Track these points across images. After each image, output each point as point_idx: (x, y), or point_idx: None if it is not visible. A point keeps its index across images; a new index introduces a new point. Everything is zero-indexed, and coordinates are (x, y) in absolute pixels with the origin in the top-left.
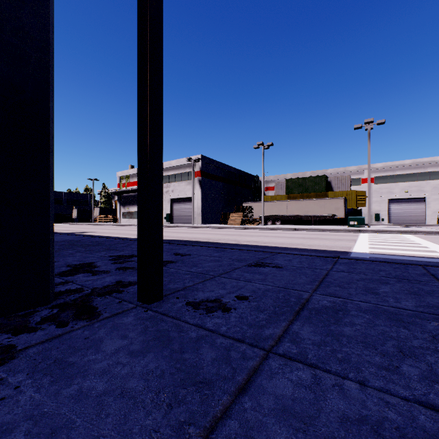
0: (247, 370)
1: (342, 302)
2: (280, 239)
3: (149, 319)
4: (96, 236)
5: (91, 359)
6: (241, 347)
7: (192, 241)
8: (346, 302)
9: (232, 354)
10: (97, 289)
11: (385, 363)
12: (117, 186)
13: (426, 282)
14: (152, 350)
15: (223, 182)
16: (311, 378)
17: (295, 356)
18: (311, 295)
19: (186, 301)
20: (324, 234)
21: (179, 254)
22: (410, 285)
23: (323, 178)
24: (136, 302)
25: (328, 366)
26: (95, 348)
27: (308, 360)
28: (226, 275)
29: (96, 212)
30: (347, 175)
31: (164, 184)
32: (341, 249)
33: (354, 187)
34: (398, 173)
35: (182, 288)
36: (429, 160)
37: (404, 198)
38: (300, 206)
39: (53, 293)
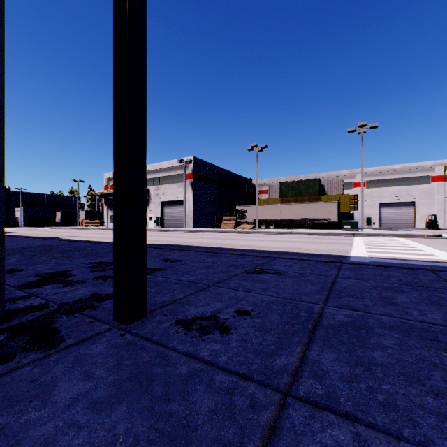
0: (261, 430)
1: (360, 316)
2: (275, 243)
3: (125, 347)
4: (78, 241)
5: (32, 418)
6: (249, 388)
7: (183, 245)
8: (365, 316)
9: (237, 402)
10: (66, 305)
11: (444, 408)
12: (104, 188)
13: (443, 289)
14: (125, 399)
15: (216, 185)
16: (352, 441)
17: (322, 401)
18: (322, 307)
19: (175, 319)
20: (319, 238)
21: (169, 259)
22: (428, 293)
23: (316, 181)
24: (112, 321)
25: (371, 417)
26: (42, 398)
27: (341, 407)
28: (222, 284)
29: (81, 216)
30: (340, 179)
31: (155, 186)
32: (339, 253)
33: (346, 191)
34: (389, 177)
35: (171, 301)
36: (417, 165)
37: (394, 202)
38: (294, 209)
39: (3, 312)
